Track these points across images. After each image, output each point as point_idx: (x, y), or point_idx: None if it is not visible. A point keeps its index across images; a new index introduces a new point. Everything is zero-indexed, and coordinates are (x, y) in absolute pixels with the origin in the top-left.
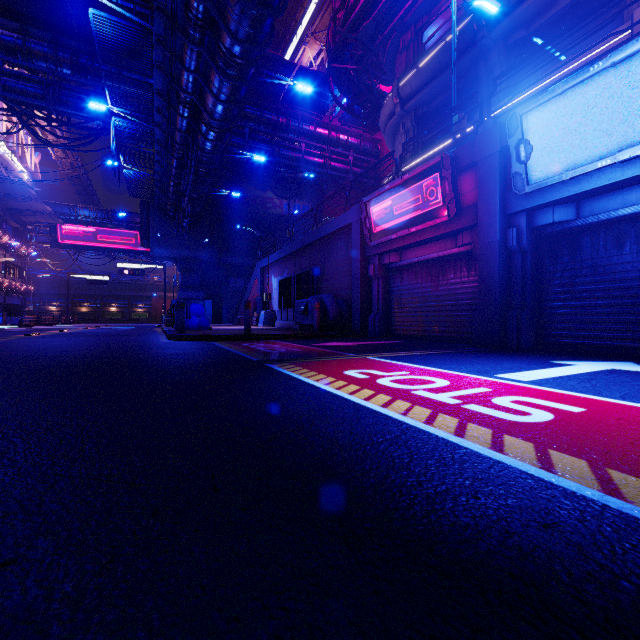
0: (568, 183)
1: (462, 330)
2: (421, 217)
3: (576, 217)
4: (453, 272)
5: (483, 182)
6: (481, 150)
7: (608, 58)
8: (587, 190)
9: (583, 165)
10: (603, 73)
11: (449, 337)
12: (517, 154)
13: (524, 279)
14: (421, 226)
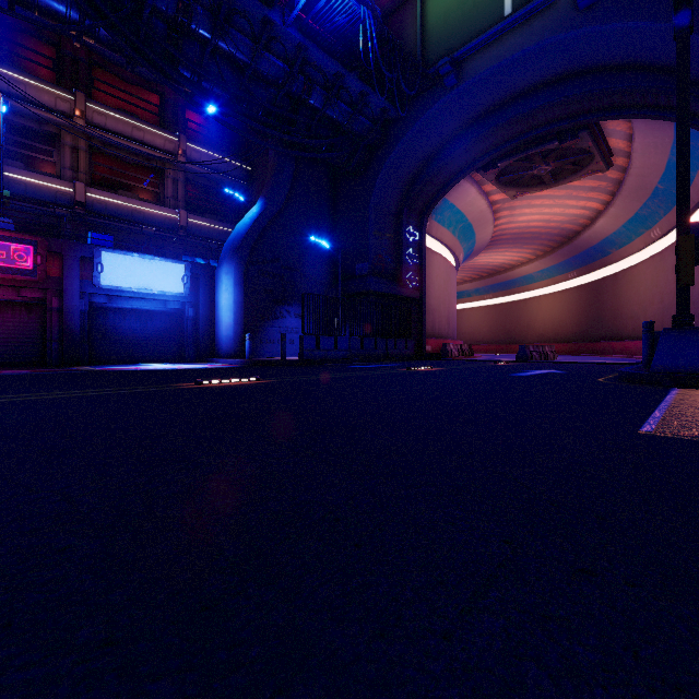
0: (115, 289)
1: (23, 356)
2: (3, 268)
3: (109, 303)
4: (12, 313)
5: (69, 269)
6: (68, 250)
7: (141, 255)
8: (123, 295)
9: (127, 287)
10: (137, 258)
11: (7, 362)
12: (97, 267)
13: (84, 327)
14: (4, 276)
